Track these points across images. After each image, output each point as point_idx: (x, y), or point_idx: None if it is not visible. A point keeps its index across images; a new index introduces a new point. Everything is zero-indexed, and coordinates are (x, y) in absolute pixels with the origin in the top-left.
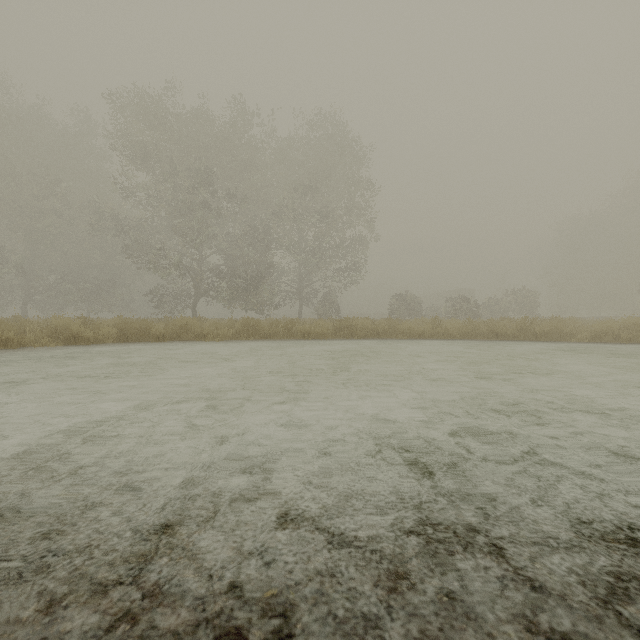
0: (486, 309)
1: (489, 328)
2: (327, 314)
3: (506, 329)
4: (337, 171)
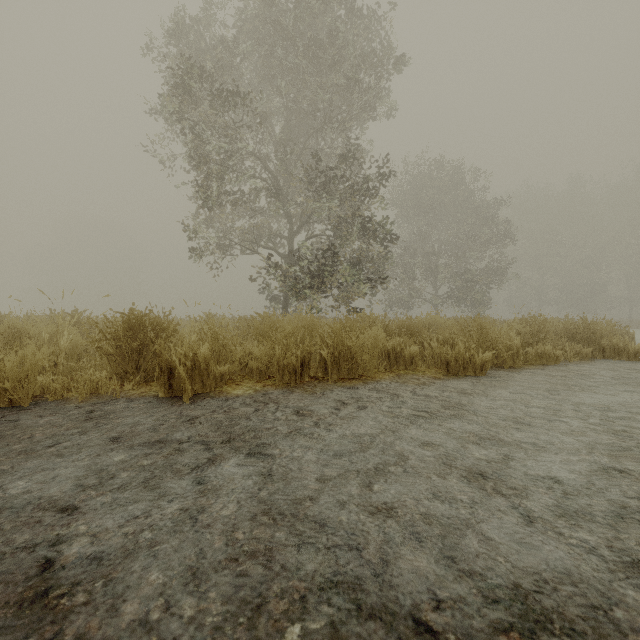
0: None
1: None
2: None
3: None
4: None
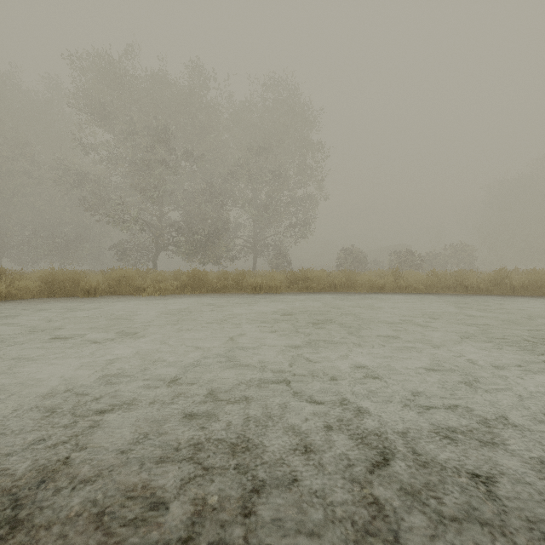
0: (426, 262)
1: (456, 281)
2: (279, 267)
3: (477, 282)
4: (289, 133)
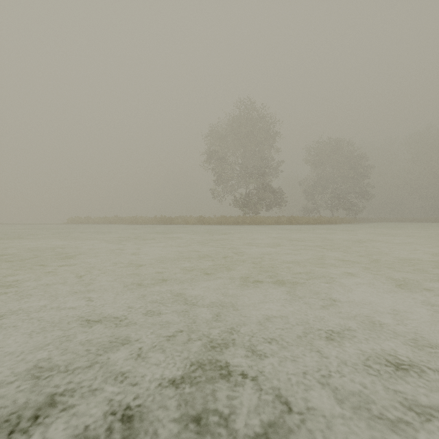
0: None
1: None
2: None
3: None
4: None
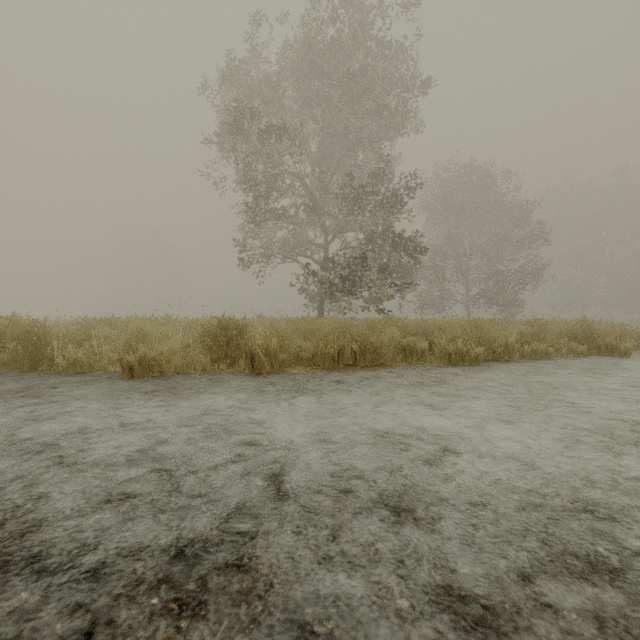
0: None
1: None
2: None
3: None
4: None
